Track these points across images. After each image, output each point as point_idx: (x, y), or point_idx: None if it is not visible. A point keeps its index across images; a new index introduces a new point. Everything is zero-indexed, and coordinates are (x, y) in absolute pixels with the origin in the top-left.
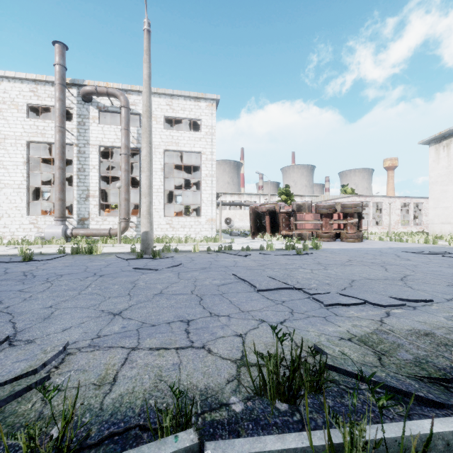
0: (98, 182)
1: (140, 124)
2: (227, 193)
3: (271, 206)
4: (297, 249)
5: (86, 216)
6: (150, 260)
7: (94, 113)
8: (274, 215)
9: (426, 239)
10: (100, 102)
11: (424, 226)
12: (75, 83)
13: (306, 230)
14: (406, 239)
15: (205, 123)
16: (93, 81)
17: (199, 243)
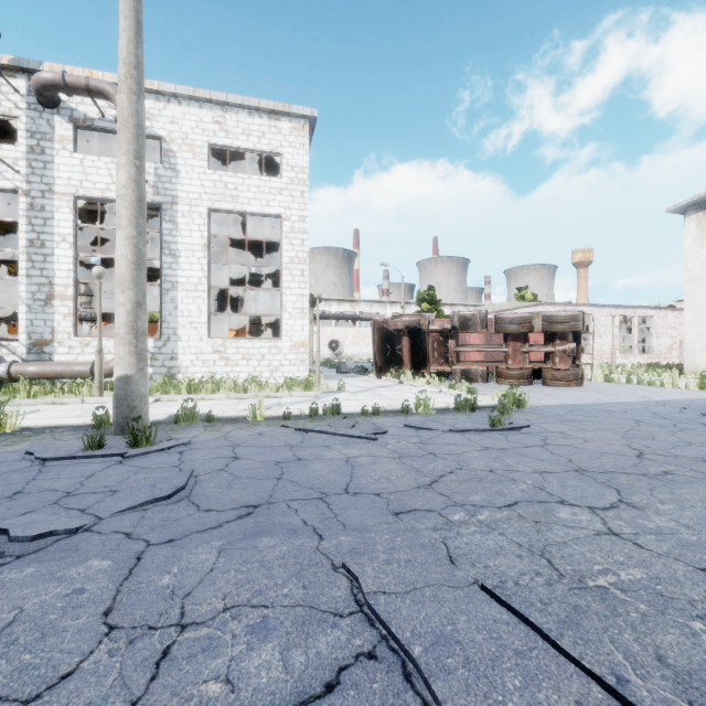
0: (73, 270)
1: (161, 157)
2: (332, 299)
3: (413, 319)
4: (485, 411)
5: (47, 336)
6: (115, 458)
7: (64, 130)
8: (419, 336)
9: (703, 382)
10: (78, 110)
11: (655, 355)
12: (21, 66)
13: (476, 363)
14: (661, 381)
15: (290, 161)
16: (60, 66)
17: (272, 392)
